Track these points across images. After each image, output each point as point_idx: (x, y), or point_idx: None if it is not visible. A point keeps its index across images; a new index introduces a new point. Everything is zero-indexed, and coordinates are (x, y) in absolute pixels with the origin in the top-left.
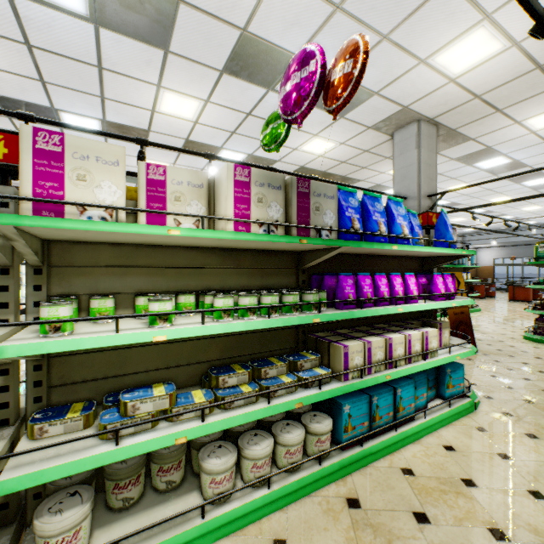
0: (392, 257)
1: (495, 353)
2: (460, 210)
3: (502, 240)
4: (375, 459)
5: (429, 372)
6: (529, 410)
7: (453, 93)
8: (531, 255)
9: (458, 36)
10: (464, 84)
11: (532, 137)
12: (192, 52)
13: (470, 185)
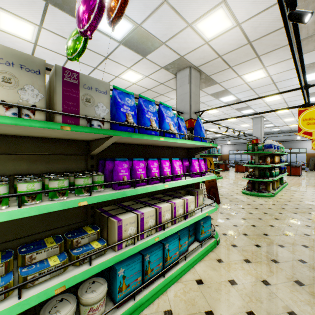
0: (168, 148)
1: (228, 203)
2: (211, 121)
3: (232, 141)
4: (145, 306)
5: (190, 225)
6: (245, 240)
7: (207, 52)
8: (245, 149)
9: (209, 11)
10: (213, 46)
11: (246, 86)
12: None
13: (216, 107)
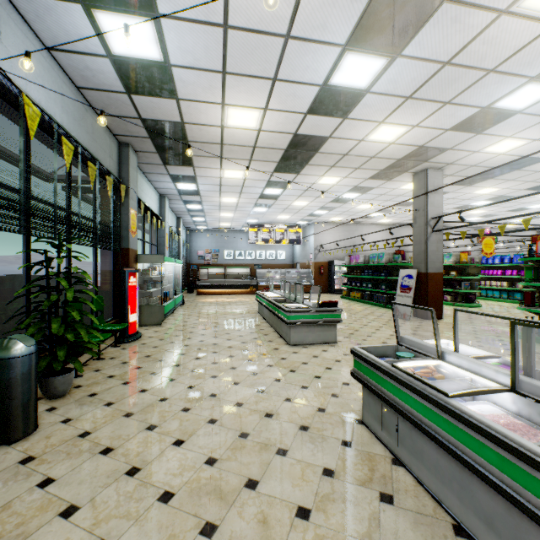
0: (514, 266)
1: None
2: None
3: None
4: (484, 300)
5: (511, 293)
6: None
7: None
8: None
9: (538, 198)
10: None
11: None
12: (504, 214)
13: None
